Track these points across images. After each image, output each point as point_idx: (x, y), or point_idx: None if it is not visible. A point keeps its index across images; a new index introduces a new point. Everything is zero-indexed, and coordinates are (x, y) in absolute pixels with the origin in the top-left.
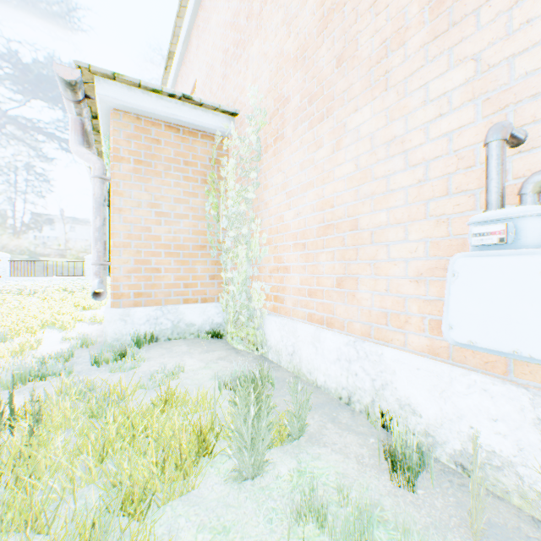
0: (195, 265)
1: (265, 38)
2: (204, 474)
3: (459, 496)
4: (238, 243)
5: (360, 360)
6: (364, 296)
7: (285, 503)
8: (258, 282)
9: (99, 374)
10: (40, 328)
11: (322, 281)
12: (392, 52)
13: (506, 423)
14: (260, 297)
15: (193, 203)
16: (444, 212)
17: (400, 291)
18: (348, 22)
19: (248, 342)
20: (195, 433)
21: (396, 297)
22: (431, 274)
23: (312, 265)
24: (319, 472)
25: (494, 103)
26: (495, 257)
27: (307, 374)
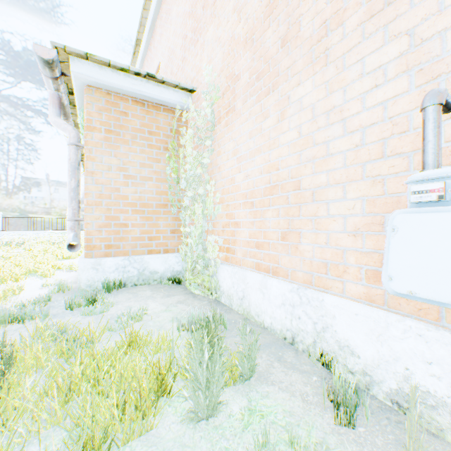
0: (158, 220)
1: (218, 24)
2: (162, 413)
3: (397, 434)
4: (195, 202)
5: (303, 305)
6: (306, 248)
7: (237, 442)
8: (212, 236)
9: (72, 317)
10: (23, 275)
11: (268, 234)
12: (331, 32)
13: (441, 367)
14: (214, 248)
15: (156, 167)
16: (379, 173)
17: (339, 244)
18: (292, 6)
19: (204, 288)
20: (155, 374)
21: (335, 250)
22: (368, 229)
23: (259, 220)
24: (267, 410)
25: (427, 73)
26: (435, 213)
27: (255, 317)
